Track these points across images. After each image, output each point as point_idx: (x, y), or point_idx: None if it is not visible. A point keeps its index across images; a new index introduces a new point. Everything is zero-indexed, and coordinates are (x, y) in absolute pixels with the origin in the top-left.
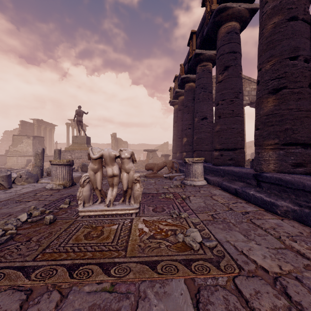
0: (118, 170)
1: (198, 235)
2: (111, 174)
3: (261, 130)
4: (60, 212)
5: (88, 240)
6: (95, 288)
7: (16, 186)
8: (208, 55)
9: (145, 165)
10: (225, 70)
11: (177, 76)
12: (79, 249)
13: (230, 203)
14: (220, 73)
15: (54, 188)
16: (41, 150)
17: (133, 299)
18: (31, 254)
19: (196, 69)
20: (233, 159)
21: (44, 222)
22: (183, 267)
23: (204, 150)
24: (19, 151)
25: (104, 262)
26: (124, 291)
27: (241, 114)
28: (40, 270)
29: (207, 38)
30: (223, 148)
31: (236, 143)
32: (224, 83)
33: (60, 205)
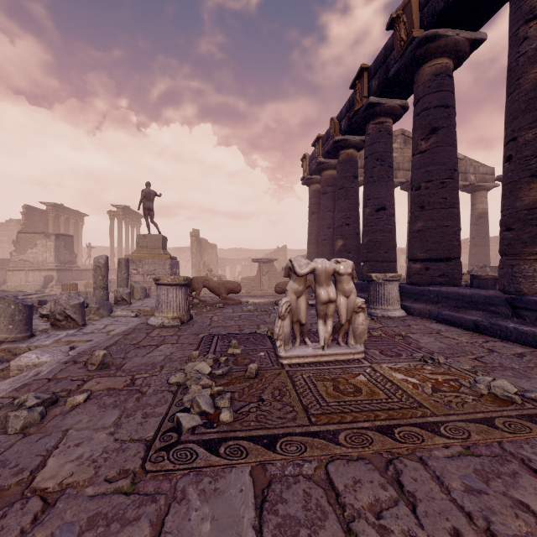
0: (335, 292)
1: (508, 384)
2: (326, 299)
3: (518, 231)
4: (241, 360)
5: (351, 397)
6: (449, 452)
7: (91, 323)
8: (388, 107)
9: (276, 286)
10: (431, 133)
11: (321, 137)
12: (357, 408)
13: (479, 342)
14: (424, 138)
15: (167, 324)
16: (105, 260)
17: (516, 462)
18: (298, 417)
19: (364, 127)
20: (446, 274)
21: (247, 375)
22: (531, 424)
23: (382, 260)
24: (30, 262)
25: (418, 423)
26: (492, 454)
27: (457, 204)
28: (343, 435)
29: (393, 80)
30: (429, 258)
31: (451, 250)
32: (430, 154)
33: (224, 350)
